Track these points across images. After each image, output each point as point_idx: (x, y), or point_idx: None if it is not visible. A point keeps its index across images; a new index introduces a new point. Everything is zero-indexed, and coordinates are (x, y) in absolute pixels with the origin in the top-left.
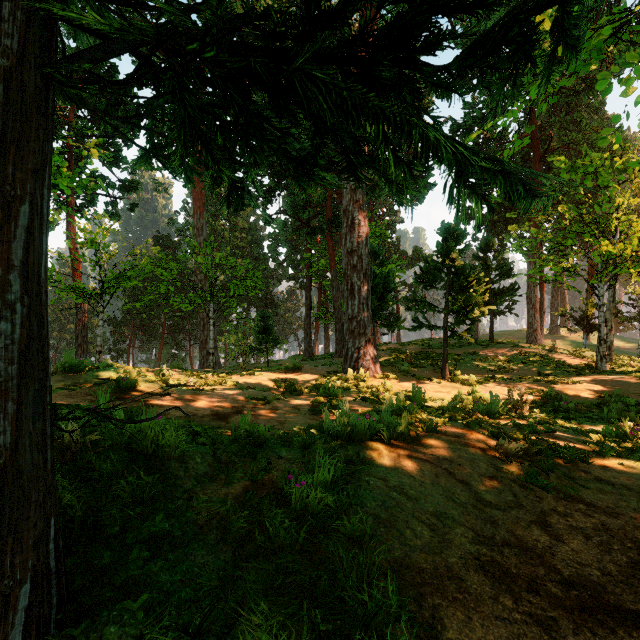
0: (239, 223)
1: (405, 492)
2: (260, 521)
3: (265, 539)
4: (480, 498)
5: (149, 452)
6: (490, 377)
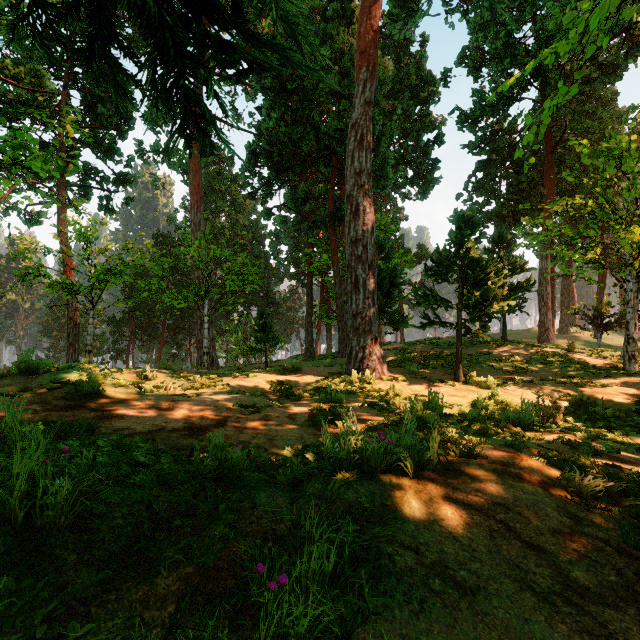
0: (240, 220)
1: (452, 575)
2: None
3: None
4: (569, 580)
5: (18, 519)
6: (508, 379)
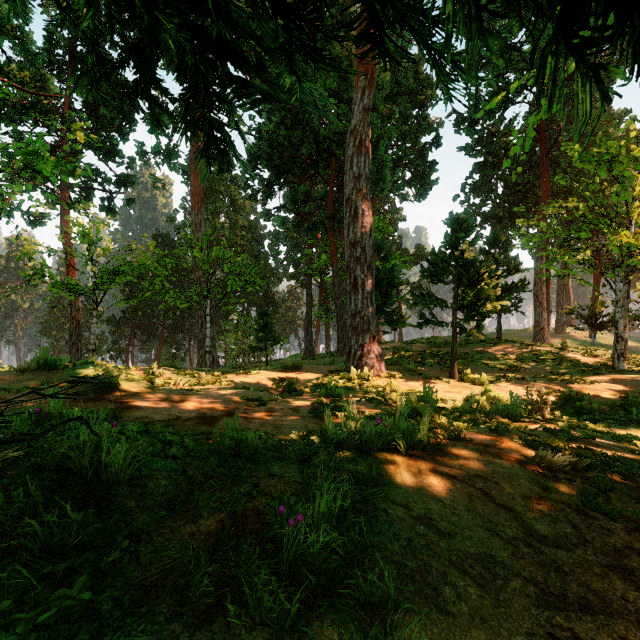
0: (239, 221)
1: (435, 524)
2: (236, 578)
3: (242, 608)
4: (531, 531)
5: (89, 474)
6: (501, 376)
